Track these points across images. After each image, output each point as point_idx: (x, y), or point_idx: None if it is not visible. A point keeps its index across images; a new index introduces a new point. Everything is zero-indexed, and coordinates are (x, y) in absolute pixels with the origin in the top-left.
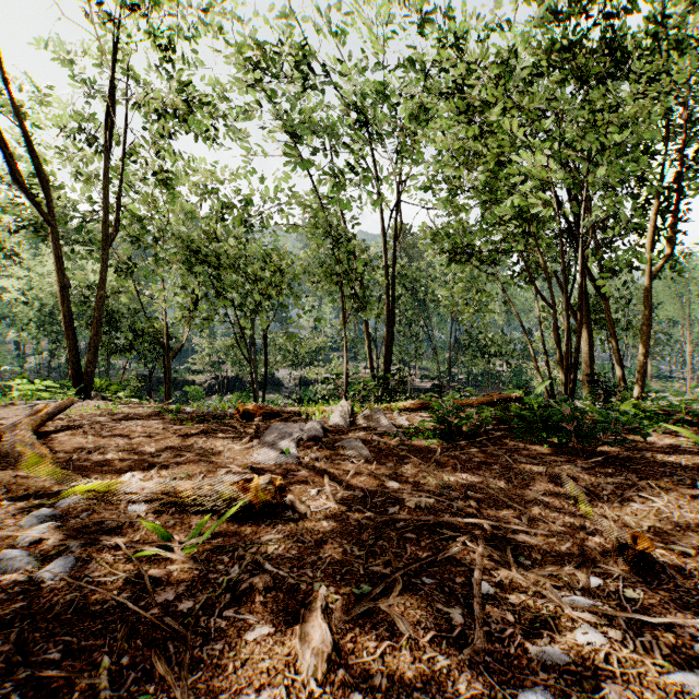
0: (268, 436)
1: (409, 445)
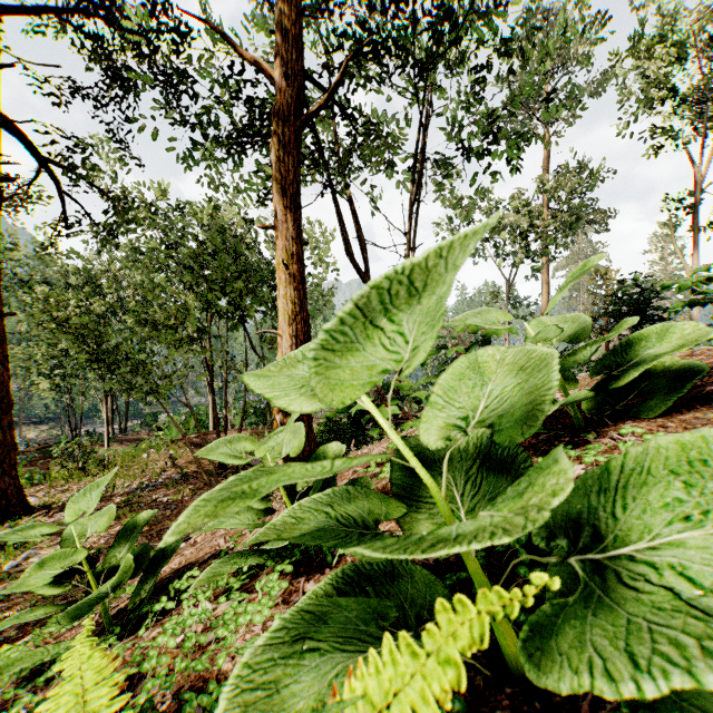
0: None
1: None
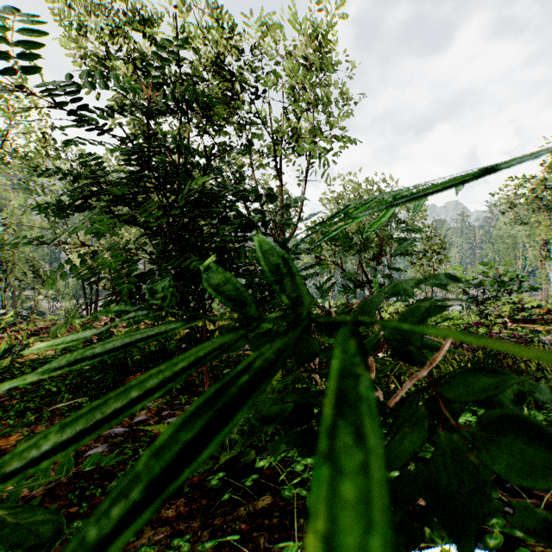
0: None
1: None
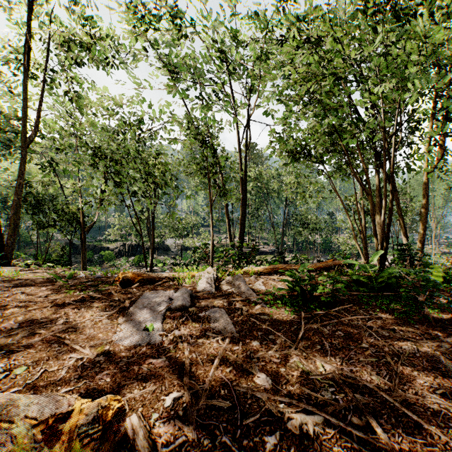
0: (137, 306)
1: (269, 314)
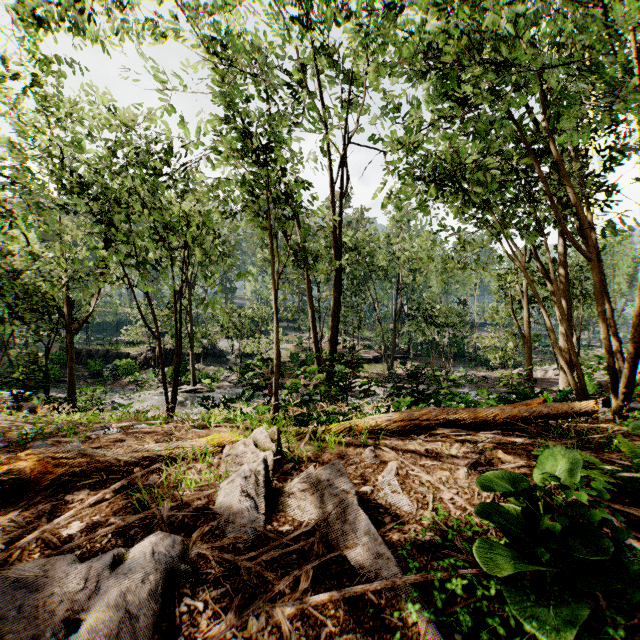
0: None
1: None
